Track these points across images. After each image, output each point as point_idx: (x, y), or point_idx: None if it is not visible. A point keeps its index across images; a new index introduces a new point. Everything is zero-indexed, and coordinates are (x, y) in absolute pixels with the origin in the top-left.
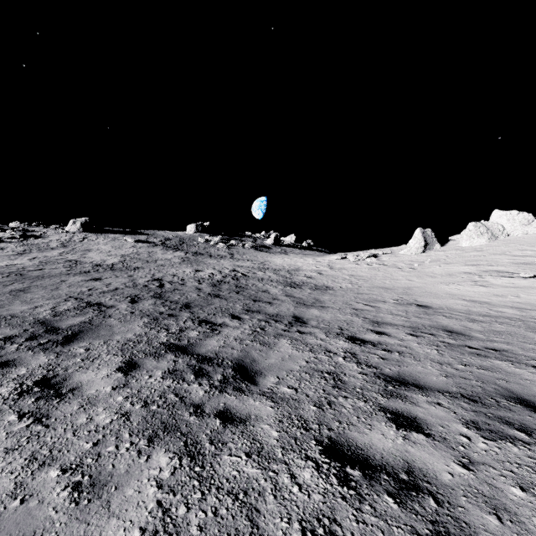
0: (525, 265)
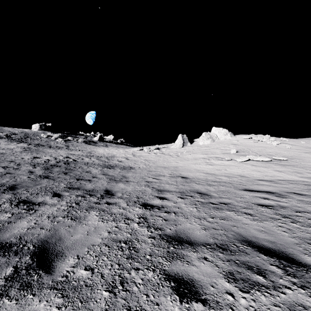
0: (226, 154)
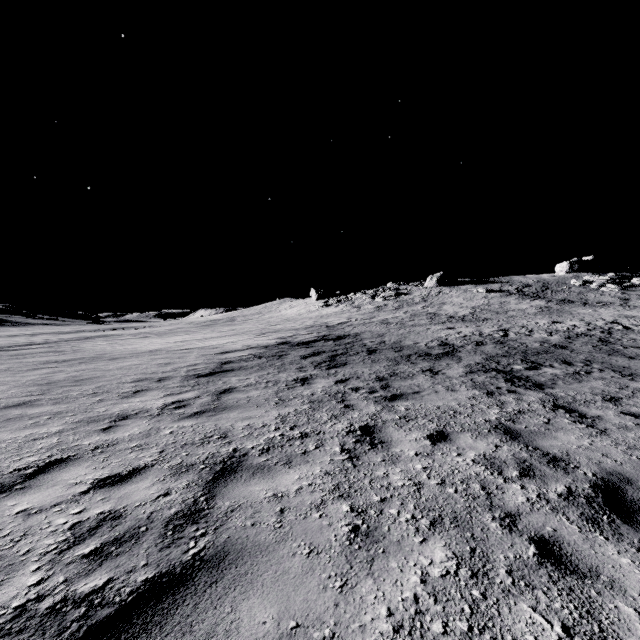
0: None
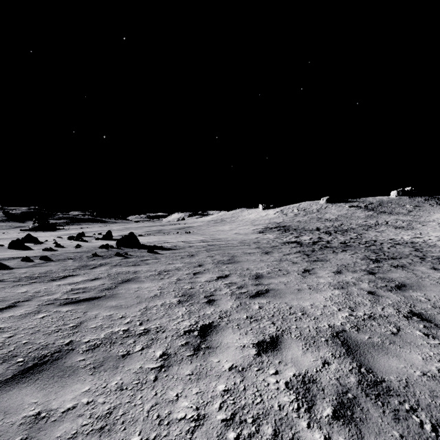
0: None
